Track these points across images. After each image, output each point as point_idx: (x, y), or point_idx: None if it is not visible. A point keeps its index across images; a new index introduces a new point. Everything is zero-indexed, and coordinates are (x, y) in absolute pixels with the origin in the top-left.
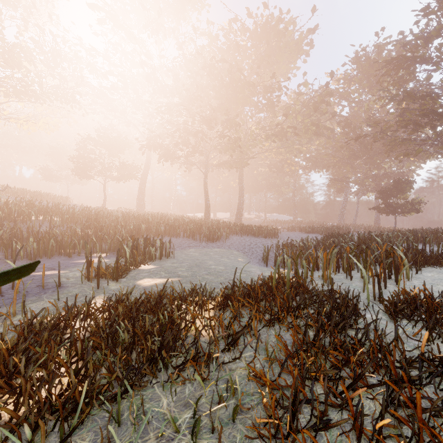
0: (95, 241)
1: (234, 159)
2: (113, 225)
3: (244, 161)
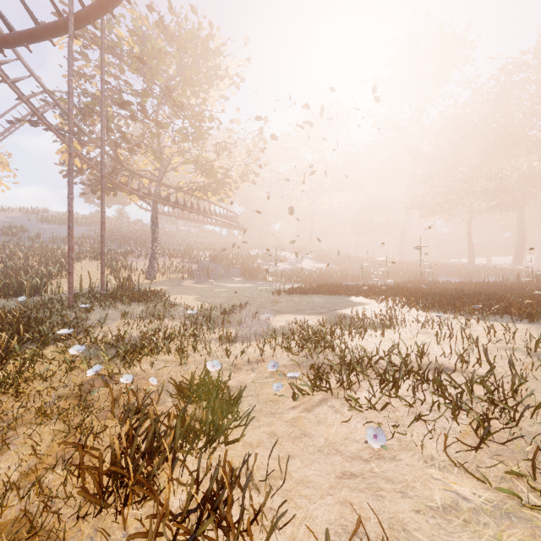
0: (398, 274)
1: (506, 202)
2: (397, 268)
3: (521, 202)
